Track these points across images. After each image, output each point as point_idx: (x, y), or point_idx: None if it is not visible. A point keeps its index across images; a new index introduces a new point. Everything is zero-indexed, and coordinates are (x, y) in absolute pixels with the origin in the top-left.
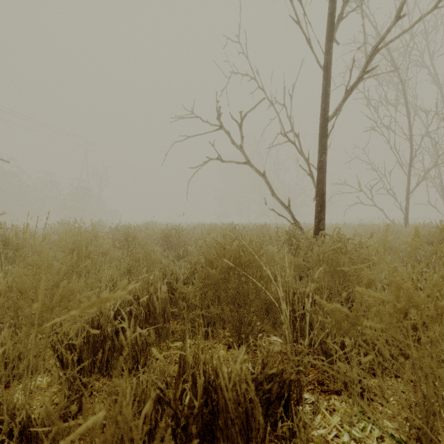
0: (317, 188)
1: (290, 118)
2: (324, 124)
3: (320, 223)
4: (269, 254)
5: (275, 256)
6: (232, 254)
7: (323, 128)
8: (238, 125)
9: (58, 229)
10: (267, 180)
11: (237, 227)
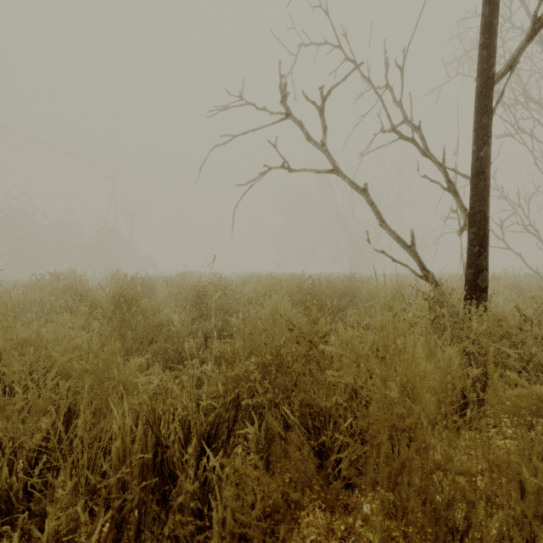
0: (471, 210)
1: (400, 102)
2: (486, 88)
3: (479, 276)
4: (417, 353)
5: (454, 371)
6: (387, 431)
7: (485, 96)
8: (318, 110)
9: (47, 283)
10: (371, 200)
11: (311, 280)
